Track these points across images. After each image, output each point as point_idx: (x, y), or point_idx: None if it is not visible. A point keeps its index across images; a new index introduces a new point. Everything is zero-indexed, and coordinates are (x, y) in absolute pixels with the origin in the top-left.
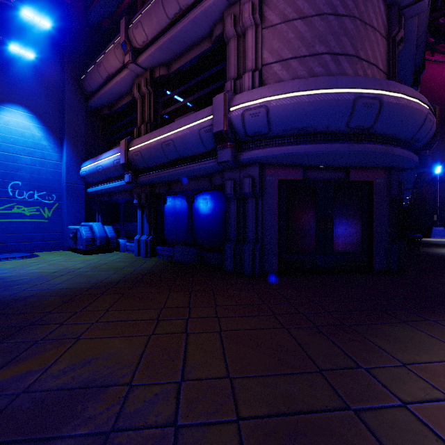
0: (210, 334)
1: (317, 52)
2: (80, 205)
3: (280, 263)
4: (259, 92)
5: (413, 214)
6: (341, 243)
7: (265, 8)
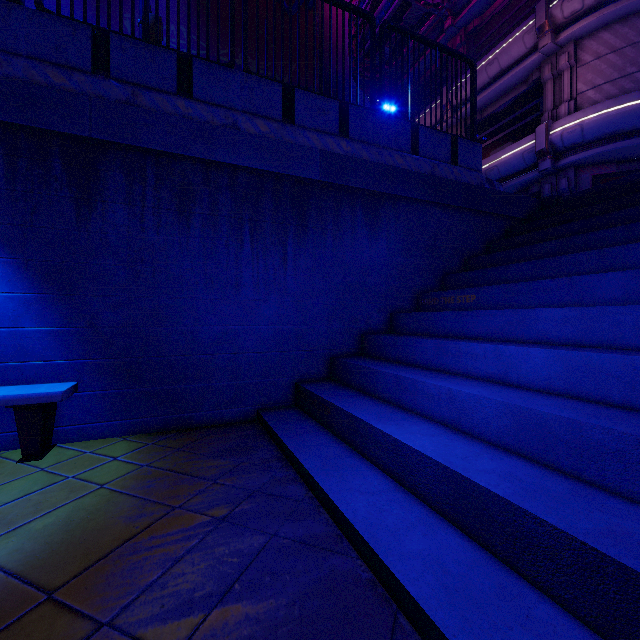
0: None
1: (628, 73)
2: None
3: None
4: (575, 117)
5: None
6: None
7: (579, 53)
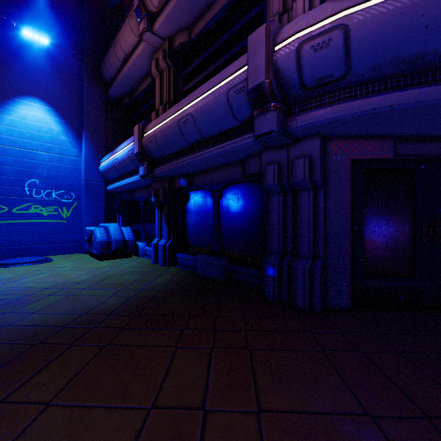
0: None
1: None
2: (99, 204)
3: (353, 292)
4: (329, 6)
5: None
6: None
7: None
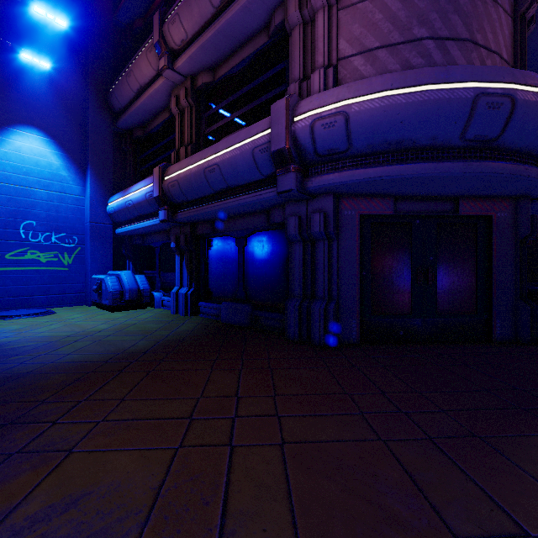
0: (266, 450)
1: (415, 37)
2: (107, 249)
3: (362, 329)
4: (335, 94)
5: (531, 259)
6: (447, 300)
7: None
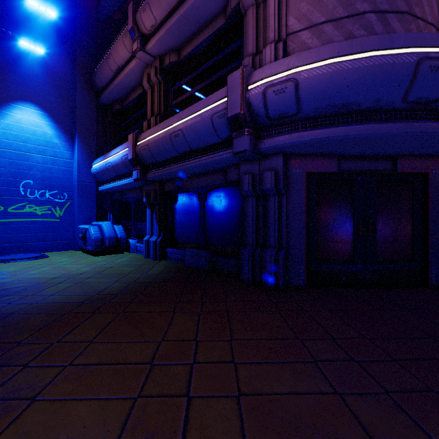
0: (223, 402)
1: (358, 11)
2: (91, 204)
3: (309, 274)
4: (285, 63)
5: None
6: (386, 249)
7: None
